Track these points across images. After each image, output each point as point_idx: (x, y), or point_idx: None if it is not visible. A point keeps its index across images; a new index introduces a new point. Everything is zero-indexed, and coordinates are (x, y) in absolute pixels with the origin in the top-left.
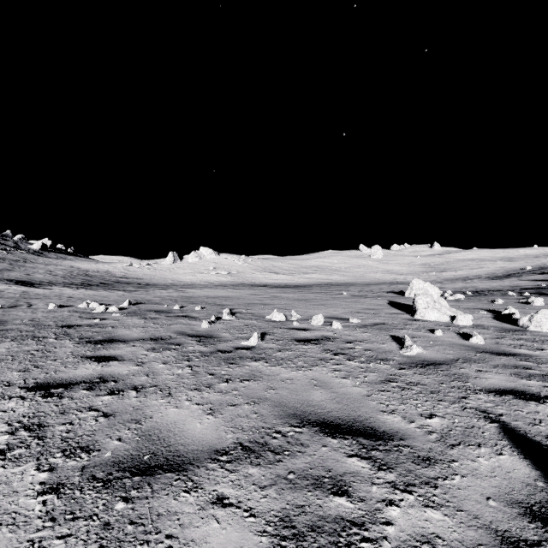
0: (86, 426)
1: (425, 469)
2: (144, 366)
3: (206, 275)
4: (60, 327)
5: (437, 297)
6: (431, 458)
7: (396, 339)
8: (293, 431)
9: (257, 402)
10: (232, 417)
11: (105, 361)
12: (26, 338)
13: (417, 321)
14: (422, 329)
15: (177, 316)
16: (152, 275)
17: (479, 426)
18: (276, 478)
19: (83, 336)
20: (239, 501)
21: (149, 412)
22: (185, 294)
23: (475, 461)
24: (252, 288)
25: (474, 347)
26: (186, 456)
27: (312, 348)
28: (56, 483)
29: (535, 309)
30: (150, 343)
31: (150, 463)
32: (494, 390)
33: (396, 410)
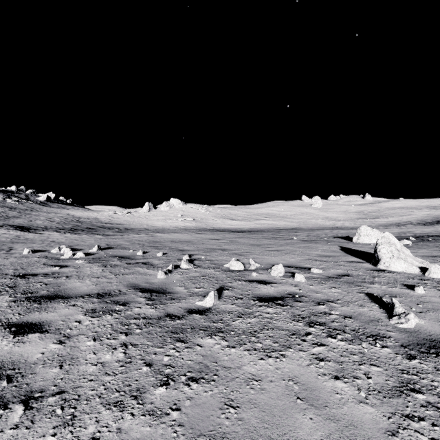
0: None
1: None
2: (67, 343)
3: (175, 221)
4: (15, 277)
5: (400, 246)
6: None
7: (373, 299)
8: None
9: None
10: None
11: (24, 333)
12: None
13: (383, 272)
14: (395, 283)
15: (137, 263)
16: (131, 221)
17: None
18: None
19: (29, 289)
20: None
21: None
22: (153, 239)
23: None
24: (212, 232)
25: None
26: None
27: (278, 312)
28: None
29: None
30: (93, 302)
31: None
32: None
33: None
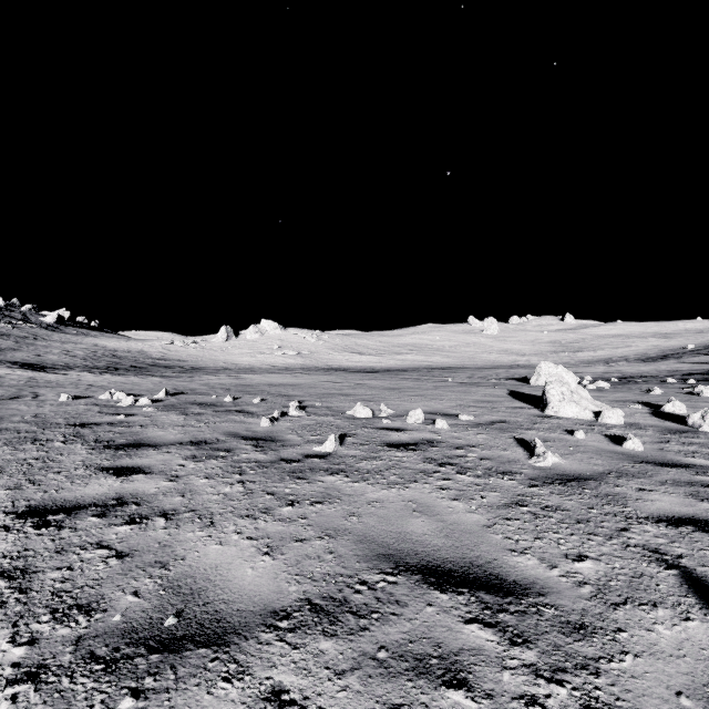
0: (91, 573)
1: (579, 644)
2: (179, 481)
3: (269, 356)
4: (71, 426)
5: (575, 386)
6: (587, 625)
7: (522, 443)
8: (384, 582)
9: (333, 536)
10: (298, 558)
11: (127, 475)
12: (24, 441)
13: (549, 418)
14: (557, 429)
15: (229, 411)
16: (200, 356)
17: (650, 574)
18: (359, 657)
19: (101, 438)
20: (304, 696)
21: (181, 550)
22: (241, 382)
23: (652, 630)
24: (328, 373)
25: (630, 455)
26: (229, 621)
27: (408, 455)
28: (35, 664)
29: (706, 402)
30: (189, 449)
31: (176, 632)
32: (665, 519)
33: (530, 549)
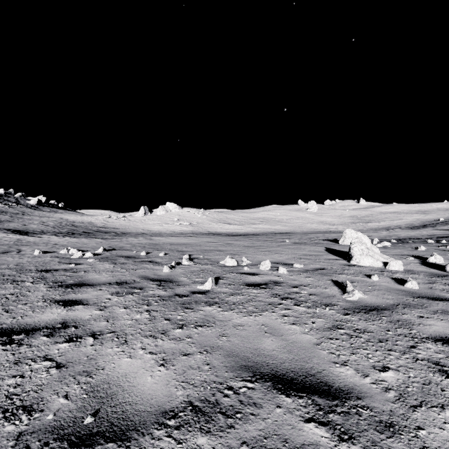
0: (36, 380)
1: (390, 440)
2: (106, 310)
3: (171, 225)
4: (39, 271)
5: (370, 245)
6: (395, 424)
7: (337, 284)
8: (245, 387)
9: (209, 351)
10: (184, 369)
11: (71, 305)
12: (6, 282)
13: (353, 266)
14: (359, 274)
15: (143, 261)
16: (127, 225)
17: (436, 382)
18: None
19: (57, 280)
20: None
21: (102, 362)
22: (152, 242)
23: (443, 428)
24: (209, 236)
25: (410, 292)
26: (131, 420)
27: (261, 292)
28: None
29: None
30: (115, 287)
31: (92, 429)
32: (441, 339)
33: (348, 361)
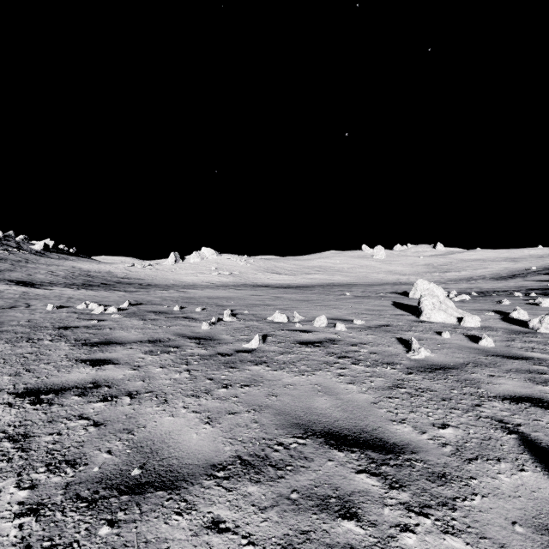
0: (75, 437)
1: (441, 488)
2: (140, 370)
3: (208, 275)
4: (57, 329)
5: (443, 298)
6: (447, 474)
7: (402, 341)
8: (296, 443)
9: (257, 410)
10: (231, 426)
11: (100, 365)
12: (20, 340)
13: (423, 323)
14: (429, 331)
15: (177, 317)
16: (154, 275)
17: (496, 438)
18: (277, 497)
19: (79, 338)
20: (236, 525)
21: (142, 420)
22: (186, 295)
23: (496, 478)
24: (253, 288)
25: (484, 350)
26: (180, 472)
27: (315, 350)
28: (36, 503)
29: (544, 310)
30: (148, 346)
31: (140, 480)
32: (509, 397)
33: (406, 419)
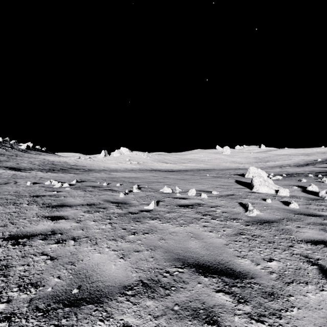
0: (38, 267)
1: (271, 302)
2: (81, 223)
3: (124, 164)
4: (32, 197)
5: (266, 178)
6: (274, 293)
7: (242, 205)
8: (177, 271)
9: (153, 249)
10: (136, 260)
11: (57, 220)
12: (9, 204)
13: (254, 193)
14: (258, 198)
15: (105, 189)
16: (92, 164)
17: (304, 268)
18: (165, 309)
19: (45, 202)
20: None
21: (81, 256)
22: (111, 176)
23: (306, 295)
24: (151, 172)
25: (293, 210)
26: (103, 291)
27: (189, 210)
28: (9, 312)
29: None
30: (86, 207)
31: (77, 296)
32: (310, 241)
33: (247, 255)
